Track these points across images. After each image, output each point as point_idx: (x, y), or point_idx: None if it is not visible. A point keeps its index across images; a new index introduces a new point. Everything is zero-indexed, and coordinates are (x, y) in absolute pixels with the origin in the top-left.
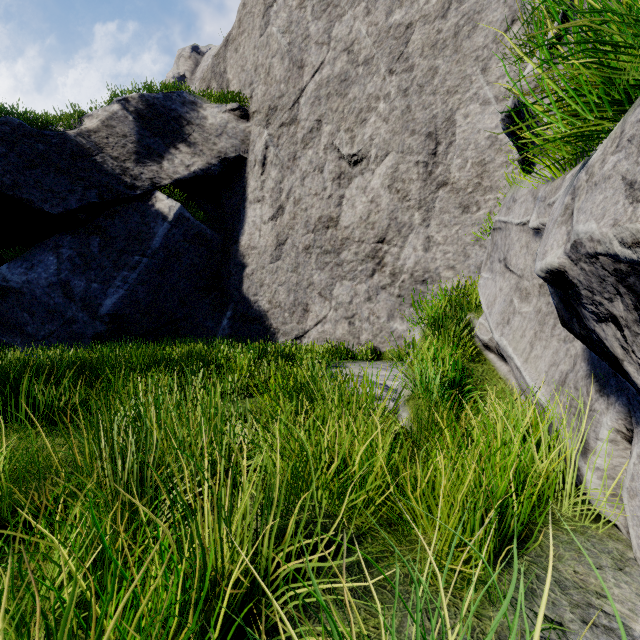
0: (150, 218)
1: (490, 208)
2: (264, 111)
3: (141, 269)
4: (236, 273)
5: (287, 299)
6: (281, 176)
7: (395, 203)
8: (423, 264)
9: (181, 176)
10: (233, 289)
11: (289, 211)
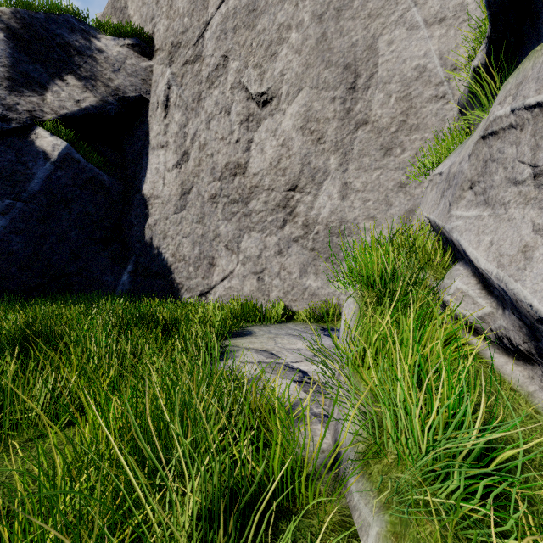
0: (28, 156)
1: (416, 150)
2: (167, 48)
3: (14, 215)
4: (138, 224)
5: (192, 252)
6: (185, 119)
7: (308, 146)
8: (340, 214)
9: (69, 112)
10: (135, 241)
11: (194, 157)
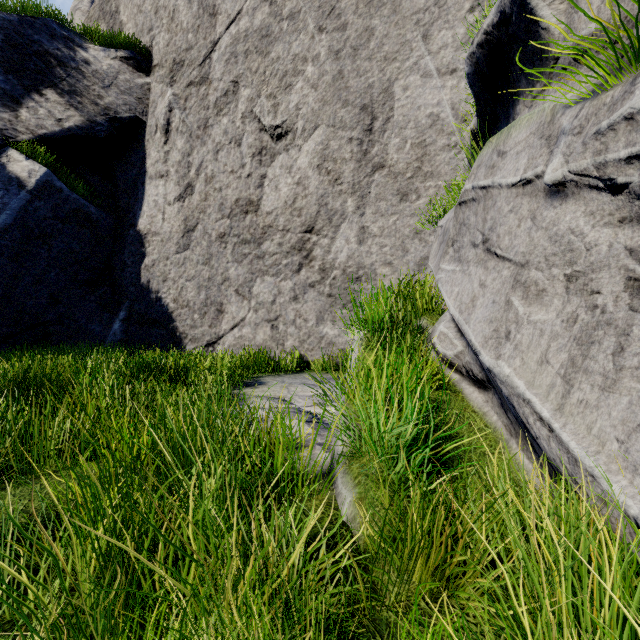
0: None
1: (431, 197)
2: (168, 65)
3: None
4: (132, 264)
5: (197, 297)
6: (189, 147)
7: (325, 186)
8: (357, 259)
9: (49, 132)
10: (128, 284)
11: (199, 190)
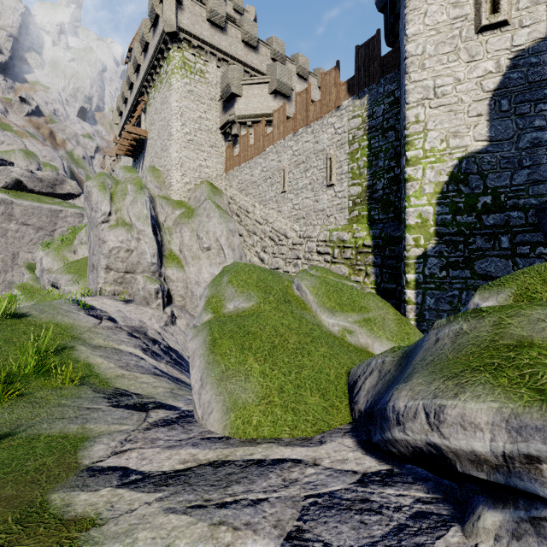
0: None
1: None
2: None
3: None
4: None
5: None
6: None
7: (4, 265)
8: (12, 280)
9: None
10: None
11: None
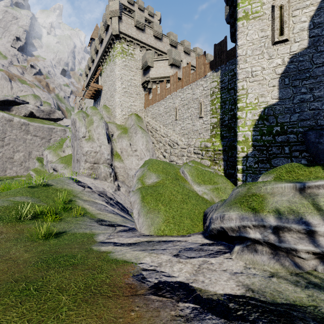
0: None
1: None
2: None
3: None
4: None
5: (1, 169)
6: None
7: (24, 158)
8: (28, 166)
9: None
10: None
11: (1, 154)
